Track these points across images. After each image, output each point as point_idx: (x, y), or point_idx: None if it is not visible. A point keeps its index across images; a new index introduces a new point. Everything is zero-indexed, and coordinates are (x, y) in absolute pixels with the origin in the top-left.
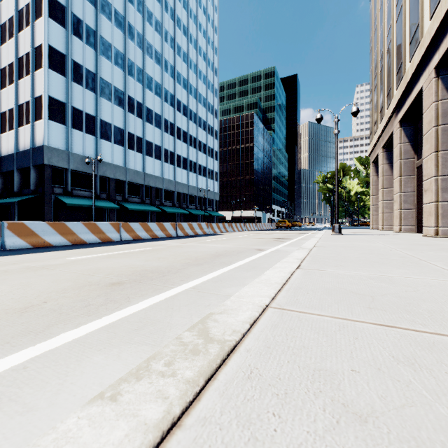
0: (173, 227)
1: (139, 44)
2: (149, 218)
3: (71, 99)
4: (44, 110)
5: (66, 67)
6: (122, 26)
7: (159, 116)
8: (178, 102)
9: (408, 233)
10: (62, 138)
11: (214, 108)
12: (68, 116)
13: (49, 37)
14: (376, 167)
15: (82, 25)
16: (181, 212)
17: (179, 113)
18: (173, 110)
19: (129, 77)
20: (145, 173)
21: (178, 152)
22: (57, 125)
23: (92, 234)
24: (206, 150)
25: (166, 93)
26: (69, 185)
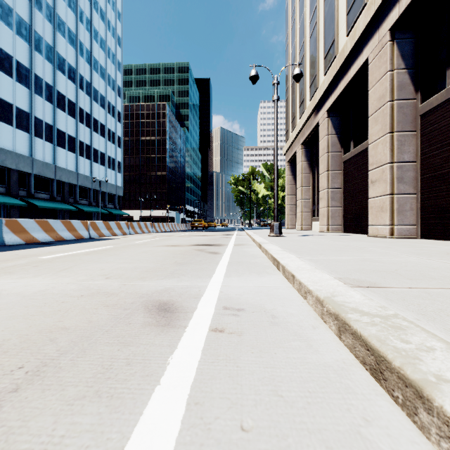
0: None
1: None
2: (5, 215)
3: None
4: None
5: None
6: None
7: (25, 68)
8: (60, 59)
9: (336, 233)
10: None
11: (116, 83)
12: None
13: None
14: (291, 167)
15: None
16: (64, 208)
17: (62, 74)
18: (52, 67)
19: None
20: None
21: (60, 126)
22: None
23: None
24: (106, 132)
25: (38, 39)
26: None
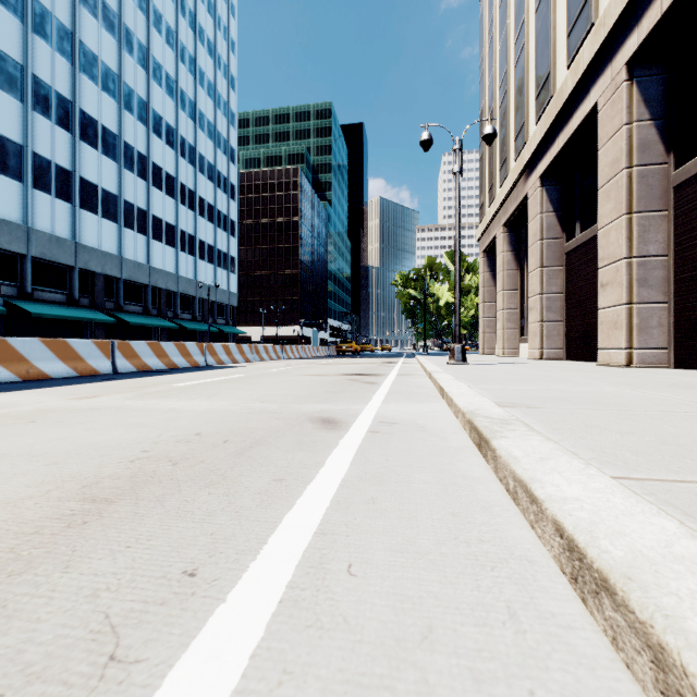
0: (105, 350)
1: None
2: (89, 336)
3: None
4: None
5: None
6: None
7: (112, 135)
8: (155, 117)
9: (554, 360)
10: None
11: (229, 144)
12: None
13: None
14: (489, 259)
15: None
16: (162, 325)
17: (158, 138)
18: (146, 130)
19: (36, 37)
20: (78, 243)
21: (155, 211)
22: None
23: None
24: (215, 216)
25: (129, 94)
26: None
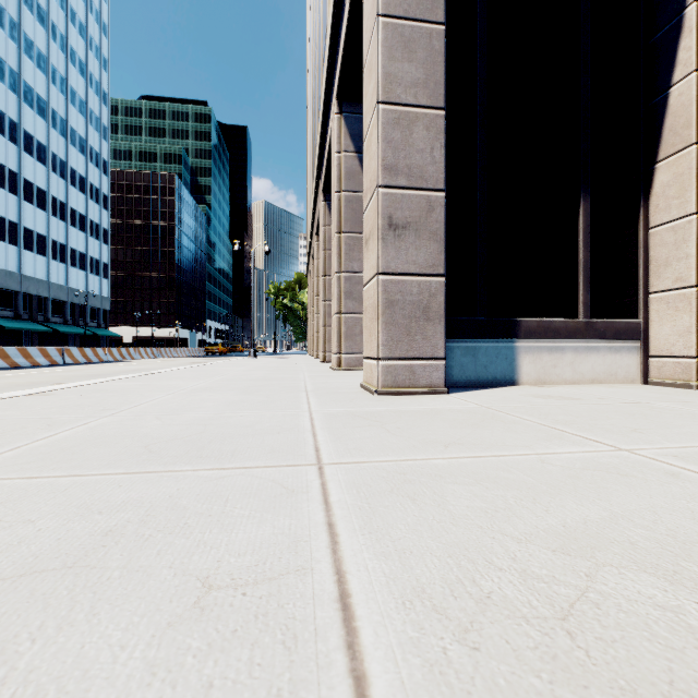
0: (60, 352)
1: None
2: None
3: None
4: None
5: None
6: None
7: None
8: (27, 137)
9: None
10: None
11: (102, 157)
12: None
13: None
14: None
15: None
16: (36, 329)
17: (30, 155)
18: (17, 149)
19: None
20: None
21: (27, 223)
22: None
23: None
24: (87, 225)
25: (0, 117)
26: None
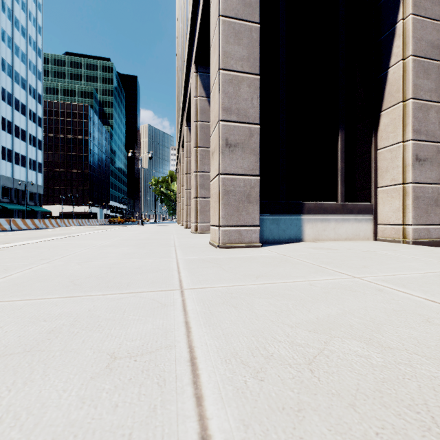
0: (8, 222)
1: None
2: None
3: None
4: None
5: None
6: None
7: None
8: None
9: None
10: None
11: (37, 92)
12: None
13: None
14: None
15: None
16: None
17: None
18: None
19: None
20: None
21: None
22: None
23: None
24: (27, 137)
25: None
26: None
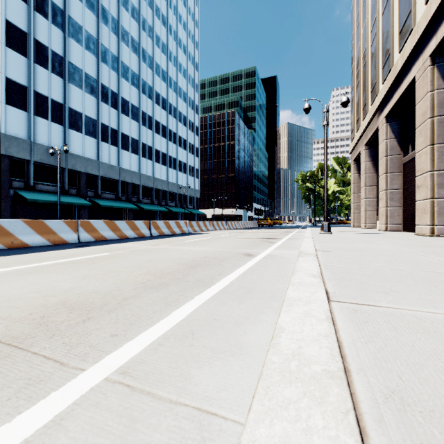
0: (147, 225)
1: (114, 30)
2: (125, 216)
3: (33, 83)
4: (0, 93)
5: (27, 47)
6: (94, 9)
7: (136, 108)
8: (156, 95)
9: (395, 231)
10: (23, 125)
11: (195, 103)
12: (30, 102)
13: (6, 11)
14: (358, 165)
15: (47, 2)
16: (160, 209)
17: (158, 106)
18: (152, 102)
19: (102, 64)
20: (120, 167)
21: (156, 147)
22: (17, 111)
23: (37, 235)
24: (187, 146)
25: (143, 84)
26: (32, 179)
